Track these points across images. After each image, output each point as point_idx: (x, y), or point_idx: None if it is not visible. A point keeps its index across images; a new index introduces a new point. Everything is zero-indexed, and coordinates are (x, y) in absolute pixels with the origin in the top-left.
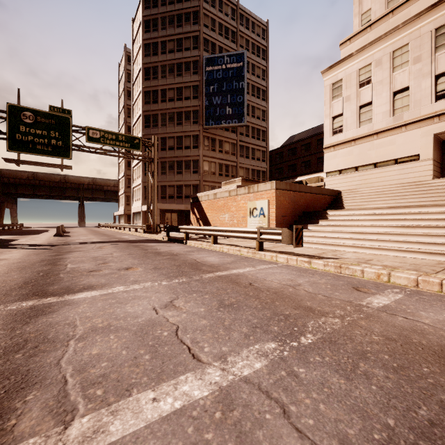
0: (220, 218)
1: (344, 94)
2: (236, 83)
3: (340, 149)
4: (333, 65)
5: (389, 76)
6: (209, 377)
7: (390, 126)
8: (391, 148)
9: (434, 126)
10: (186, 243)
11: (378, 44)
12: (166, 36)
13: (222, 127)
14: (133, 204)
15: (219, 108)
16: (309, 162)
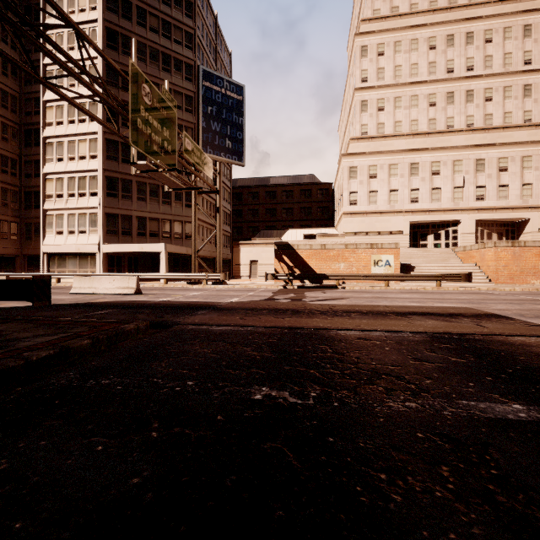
0: (331, 267)
1: (359, 178)
2: (236, 116)
3: (356, 217)
4: (352, 153)
5: (387, 179)
6: None
7: (388, 210)
8: (389, 224)
9: (410, 217)
10: (344, 288)
11: (382, 155)
12: (146, 3)
13: (221, 160)
14: (45, 238)
15: (218, 136)
16: (257, 211)
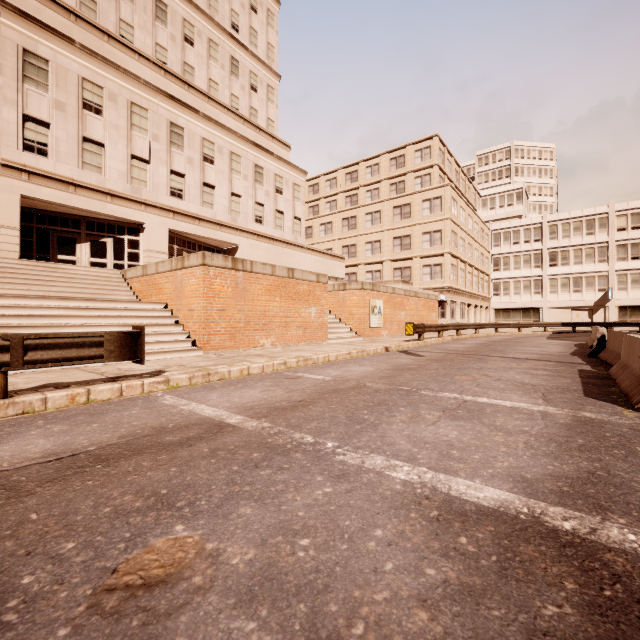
0: None
1: None
2: None
3: None
4: None
5: None
6: (472, 398)
7: None
8: None
9: (22, 184)
10: None
11: None
12: None
13: None
14: None
15: None
16: None
